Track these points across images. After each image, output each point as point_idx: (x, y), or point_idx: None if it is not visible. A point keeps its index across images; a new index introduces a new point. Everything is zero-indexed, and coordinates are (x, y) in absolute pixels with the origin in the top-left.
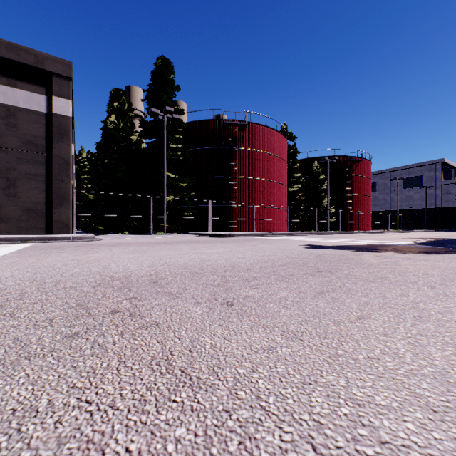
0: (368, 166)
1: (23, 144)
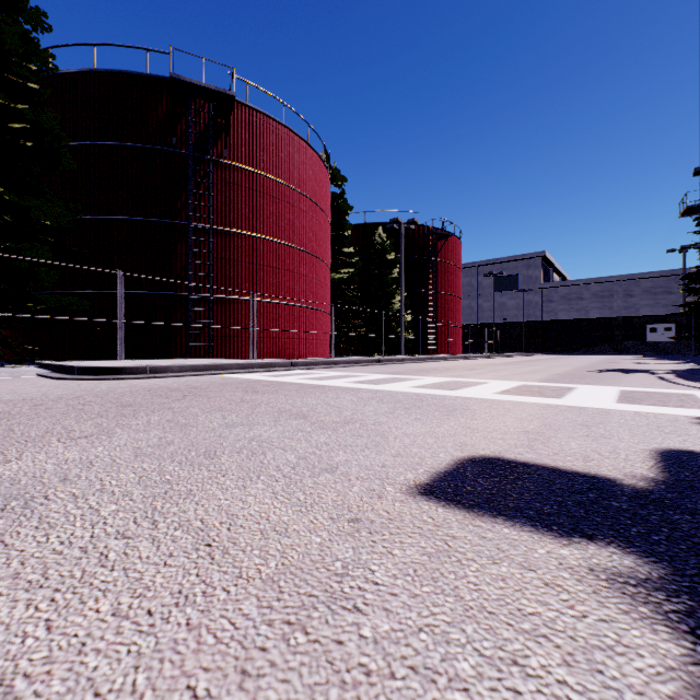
0: (458, 248)
1: None
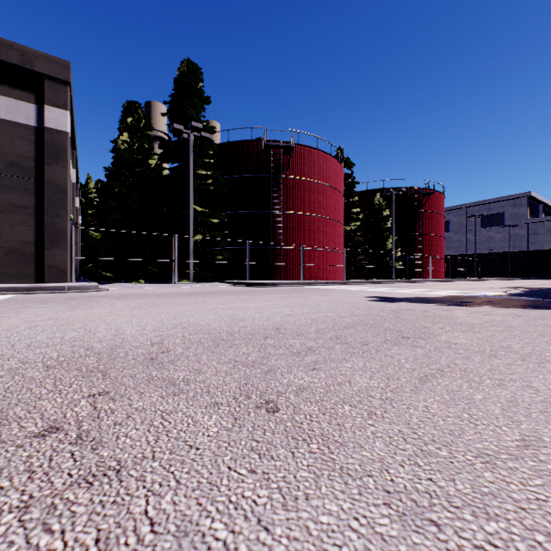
0: (441, 200)
1: (5, 166)
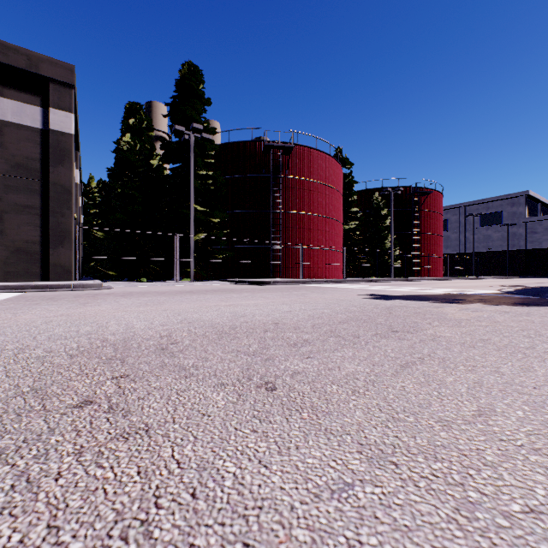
0: (439, 199)
1: (12, 167)
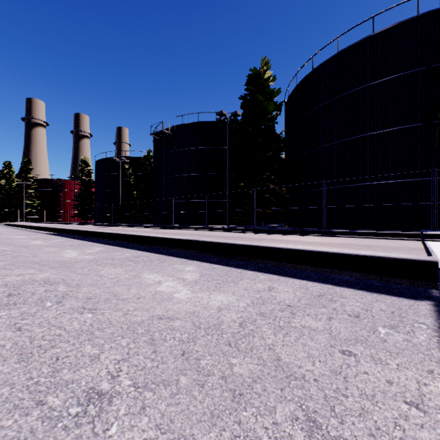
0: None
1: None
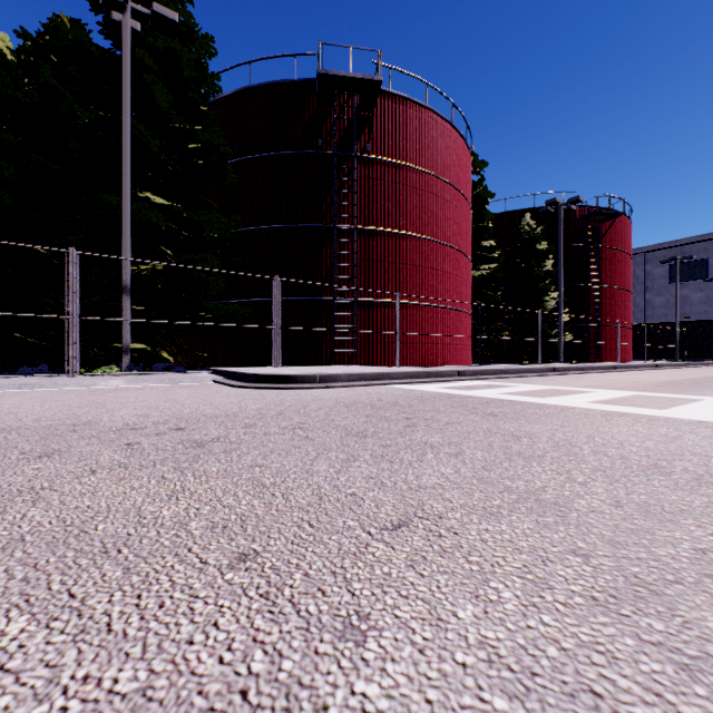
0: (628, 230)
1: None
